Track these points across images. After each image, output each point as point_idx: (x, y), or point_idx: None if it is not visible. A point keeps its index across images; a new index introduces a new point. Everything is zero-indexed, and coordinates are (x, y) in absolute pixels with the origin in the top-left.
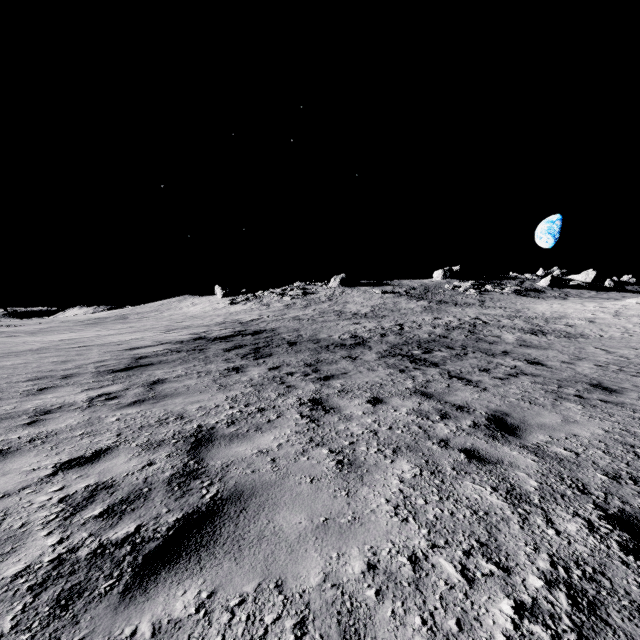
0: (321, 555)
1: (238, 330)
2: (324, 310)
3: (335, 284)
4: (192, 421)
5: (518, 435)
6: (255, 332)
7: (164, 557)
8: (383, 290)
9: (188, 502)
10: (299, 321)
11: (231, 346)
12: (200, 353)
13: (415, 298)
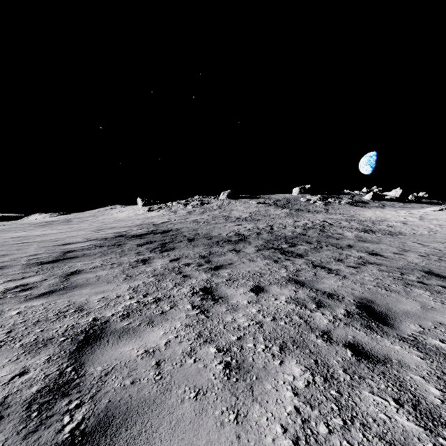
0: None
1: (151, 230)
2: (216, 215)
3: (224, 197)
4: (89, 314)
5: (391, 325)
6: (164, 231)
7: None
8: (257, 201)
9: (38, 441)
10: (197, 223)
11: (144, 242)
12: (118, 247)
13: (280, 207)
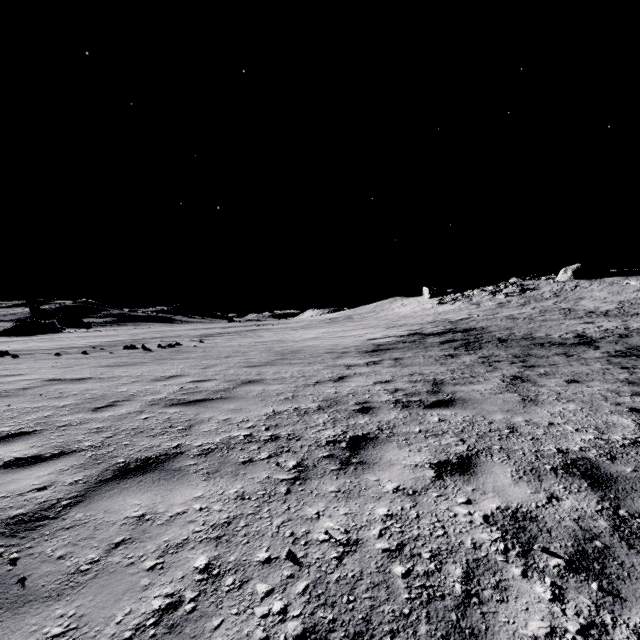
0: (503, 415)
1: (448, 328)
2: (546, 308)
3: (565, 277)
4: (429, 376)
5: None
6: (465, 330)
7: (434, 405)
8: None
9: (438, 397)
10: (513, 320)
11: (444, 340)
12: (420, 344)
13: None
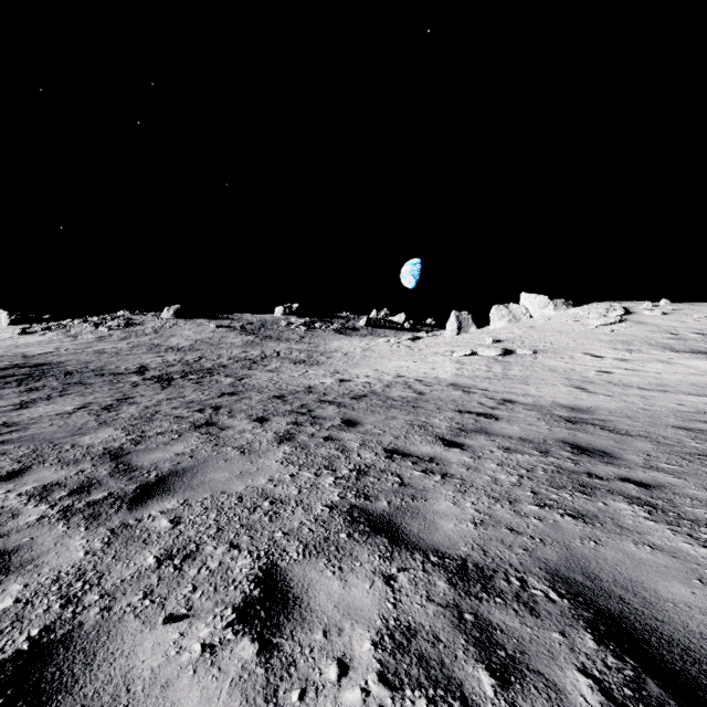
0: None
1: (16, 363)
2: (141, 343)
3: (168, 315)
4: None
5: (127, 399)
6: (36, 365)
7: None
8: (219, 324)
9: None
10: (99, 354)
11: None
12: None
13: (246, 333)
